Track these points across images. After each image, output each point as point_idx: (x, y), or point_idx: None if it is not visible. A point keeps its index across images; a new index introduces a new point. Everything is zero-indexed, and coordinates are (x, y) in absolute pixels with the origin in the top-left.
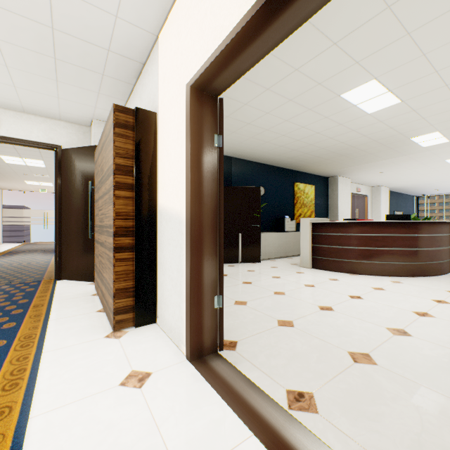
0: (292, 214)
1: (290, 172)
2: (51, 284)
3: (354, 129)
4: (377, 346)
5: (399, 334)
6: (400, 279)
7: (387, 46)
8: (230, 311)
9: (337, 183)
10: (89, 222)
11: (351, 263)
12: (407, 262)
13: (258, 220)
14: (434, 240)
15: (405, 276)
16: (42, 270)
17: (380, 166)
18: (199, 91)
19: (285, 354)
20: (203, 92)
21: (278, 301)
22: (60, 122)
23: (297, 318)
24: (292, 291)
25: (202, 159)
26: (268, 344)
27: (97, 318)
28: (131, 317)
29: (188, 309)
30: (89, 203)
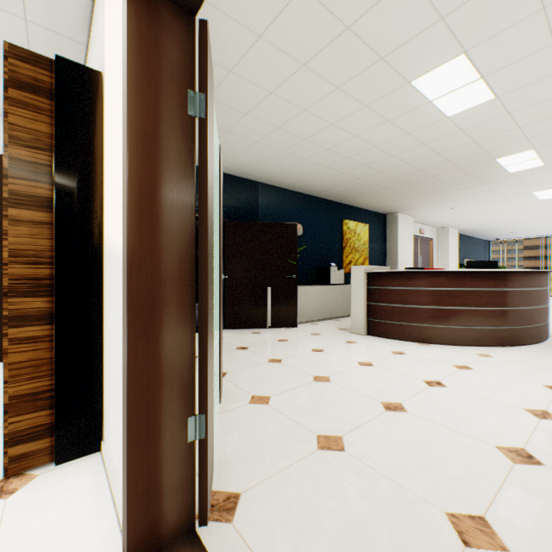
0: (340, 262)
1: (337, 206)
2: None
3: (425, 141)
4: (494, 494)
5: (521, 461)
6: (488, 350)
7: None
8: (239, 419)
9: (397, 221)
10: None
11: (421, 328)
12: (496, 326)
13: (294, 269)
14: (530, 295)
15: (493, 346)
16: None
17: (451, 200)
18: None
19: (328, 527)
20: None
21: (319, 395)
22: None
23: (350, 431)
24: (340, 374)
25: (158, 135)
26: (298, 500)
27: None
28: (47, 446)
29: (125, 451)
30: None
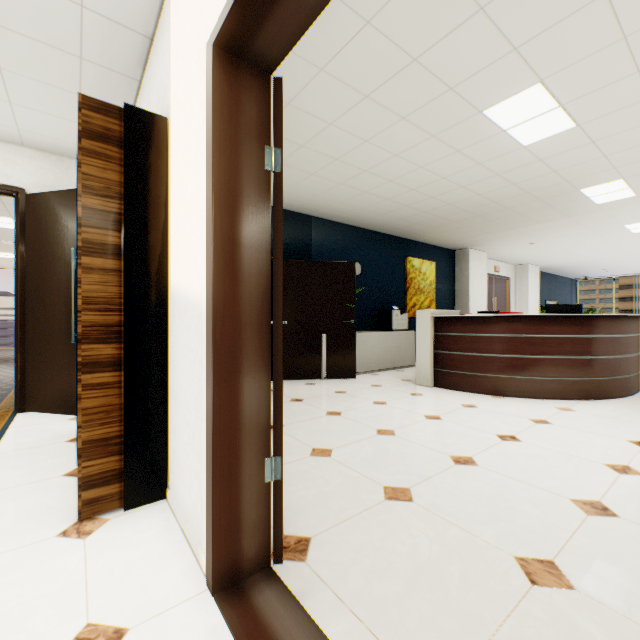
0: (403, 304)
1: (399, 241)
2: (4, 420)
3: (499, 172)
4: (564, 542)
5: (595, 513)
6: (569, 404)
7: (567, 17)
8: (302, 470)
9: (468, 258)
10: (71, 316)
11: (495, 379)
12: (579, 378)
13: (352, 313)
14: (618, 343)
15: (576, 399)
16: (1, 394)
17: (530, 234)
18: (232, 56)
19: (399, 566)
20: (241, 60)
21: (383, 449)
22: (23, 150)
23: (418, 483)
24: (405, 428)
25: (238, 191)
26: (368, 544)
27: (59, 489)
28: (117, 491)
29: (209, 488)
30: (71, 284)
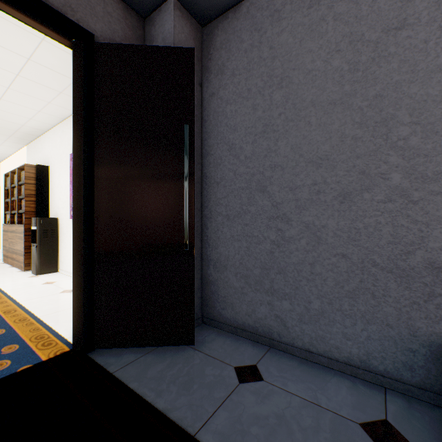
0: None
1: None
2: None
3: None
4: None
5: None
6: None
7: None
8: None
9: None
10: None
11: None
12: None
13: None
14: None
15: None
16: None
17: None
18: None
19: None
20: None
21: None
22: None
23: None
24: None
25: None
26: None
27: None
28: None
29: None
30: None
